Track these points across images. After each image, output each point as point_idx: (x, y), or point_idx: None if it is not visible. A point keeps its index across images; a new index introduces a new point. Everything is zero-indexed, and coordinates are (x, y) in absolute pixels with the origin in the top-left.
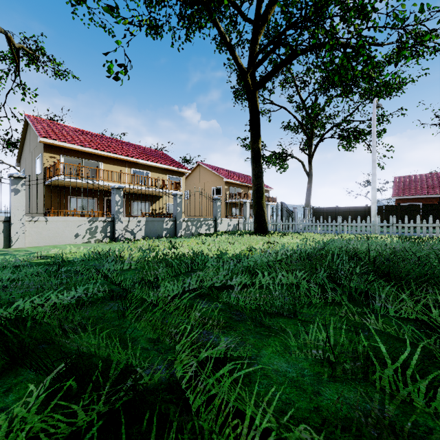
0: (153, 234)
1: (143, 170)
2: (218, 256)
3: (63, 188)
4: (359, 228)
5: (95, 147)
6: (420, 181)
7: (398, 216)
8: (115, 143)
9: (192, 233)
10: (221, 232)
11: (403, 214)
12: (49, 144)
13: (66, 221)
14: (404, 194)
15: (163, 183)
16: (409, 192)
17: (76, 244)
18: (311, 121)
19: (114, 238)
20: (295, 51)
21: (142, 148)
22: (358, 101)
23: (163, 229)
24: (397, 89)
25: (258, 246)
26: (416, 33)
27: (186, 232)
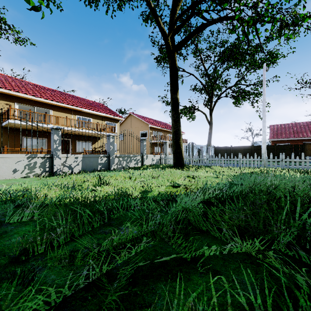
0: (89, 168)
1: (86, 117)
2: (143, 195)
3: (17, 130)
4: (255, 163)
5: (46, 97)
6: (288, 128)
7: (275, 153)
8: (64, 95)
9: (123, 167)
10: (146, 165)
11: (279, 151)
12: (5, 93)
13: (3, 157)
14: (278, 137)
15: (101, 127)
16: (281, 136)
17: (11, 179)
18: (212, 84)
19: (52, 173)
20: (206, 19)
21: (86, 100)
22: (245, 70)
23: (98, 164)
24: (273, 62)
25: (179, 180)
26: (294, 15)
27: (118, 166)
